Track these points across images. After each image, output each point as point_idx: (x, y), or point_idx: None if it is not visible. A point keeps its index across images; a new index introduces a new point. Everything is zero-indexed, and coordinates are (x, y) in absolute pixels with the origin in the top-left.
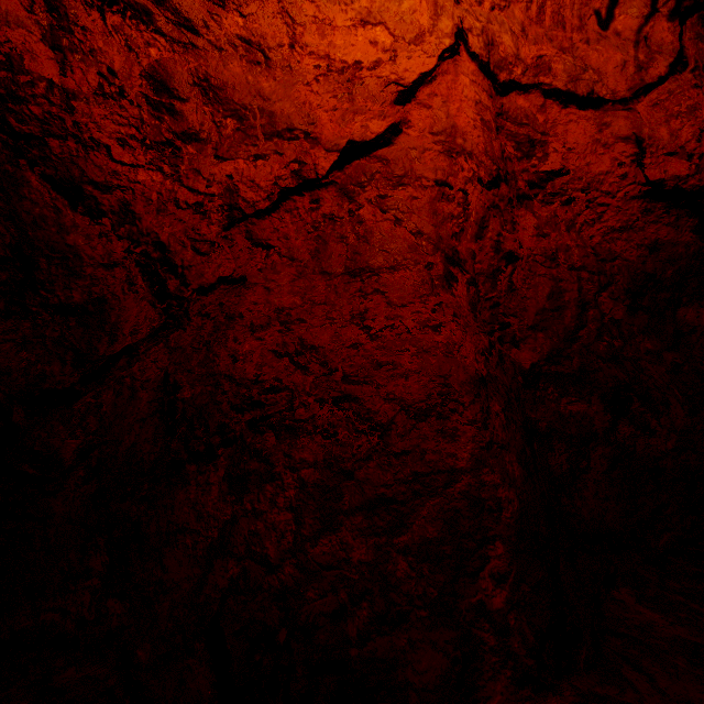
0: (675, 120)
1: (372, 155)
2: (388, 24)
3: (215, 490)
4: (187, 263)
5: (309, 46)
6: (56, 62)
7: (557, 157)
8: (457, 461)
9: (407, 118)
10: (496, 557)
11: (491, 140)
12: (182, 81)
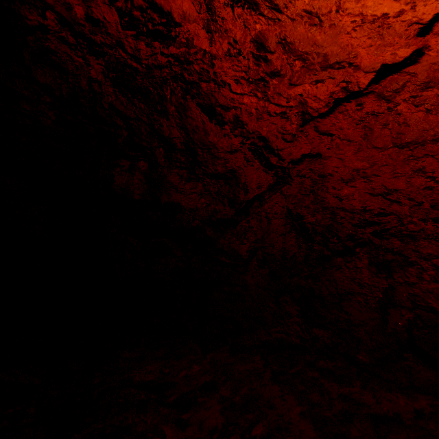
0: None
1: (402, 71)
2: None
3: (364, 271)
4: (280, 147)
5: (347, 10)
6: (208, 39)
7: None
8: None
9: (427, 44)
10: None
11: None
12: (271, 42)
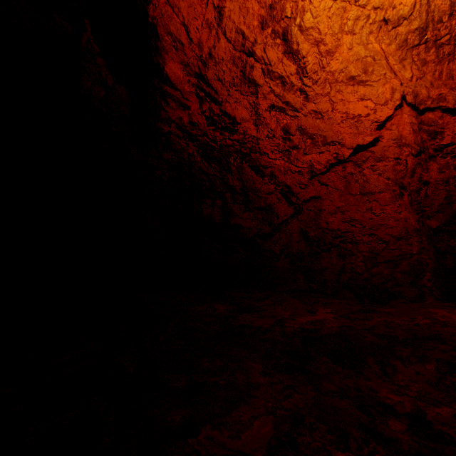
0: None
1: (367, 150)
2: (372, 99)
3: (334, 258)
4: (297, 192)
5: (338, 109)
6: (255, 129)
7: (448, 138)
8: (412, 251)
9: (381, 135)
10: (427, 276)
11: (416, 137)
12: (293, 129)
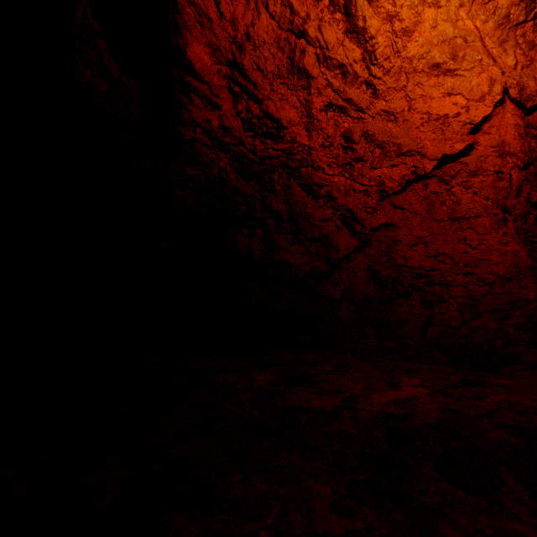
0: None
1: (457, 161)
2: (464, 94)
3: (416, 306)
4: (363, 218)
5: (417, 109)
6: (307, 136)
7: None
8: (528, 297)
9: (477, 141)
10: None
11: (523, 143)
12: (356, 135)
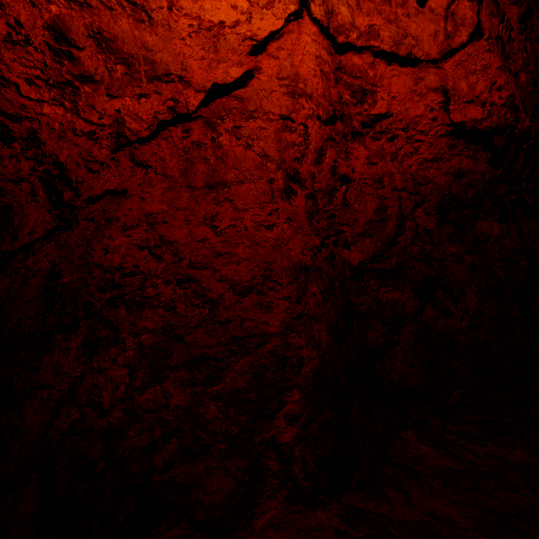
0: (473, 76)
1: (231, 95)
2: None
3: (72, 353)
4: (81, 179)
5: (184, 9)
6: None
7: (383, 103)
8: (269, 327)
9: (259, 66)
10: (292, 402)
11: (328, 87)
12: (78, 33)
